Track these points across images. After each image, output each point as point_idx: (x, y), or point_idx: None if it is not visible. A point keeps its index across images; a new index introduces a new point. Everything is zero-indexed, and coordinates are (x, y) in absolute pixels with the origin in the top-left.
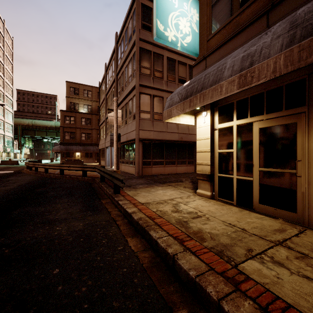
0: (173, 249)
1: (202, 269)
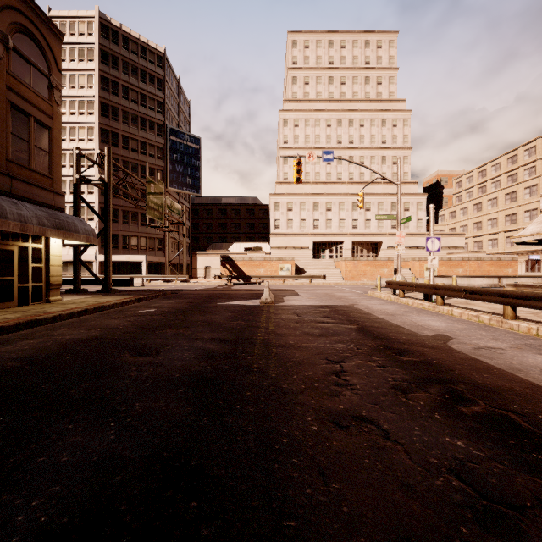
0: (54, 314)
1: (65, 312)
